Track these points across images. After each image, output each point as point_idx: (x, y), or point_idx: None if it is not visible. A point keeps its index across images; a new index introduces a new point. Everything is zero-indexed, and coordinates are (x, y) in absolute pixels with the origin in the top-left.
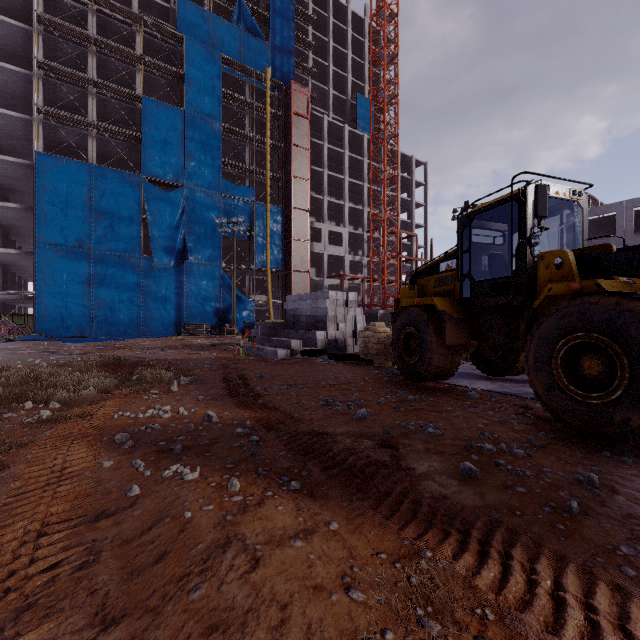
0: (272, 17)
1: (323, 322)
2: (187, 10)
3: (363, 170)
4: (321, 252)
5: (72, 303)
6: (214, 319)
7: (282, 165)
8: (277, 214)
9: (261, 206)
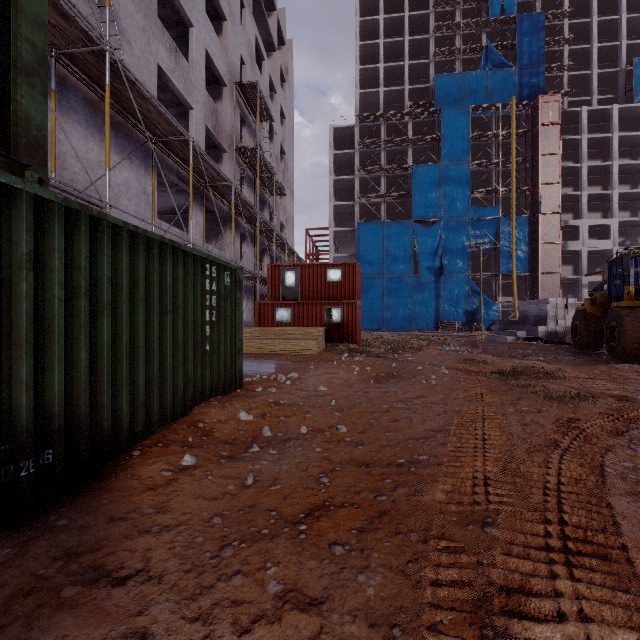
0: (519, 41)
1: (544, 320)
2: (442, 82)
3: None
4: (578, 249)
5: (374, 309)
6: (464, 318)
7: (529, 176)
8: (523, 223)
9: (506, 220)
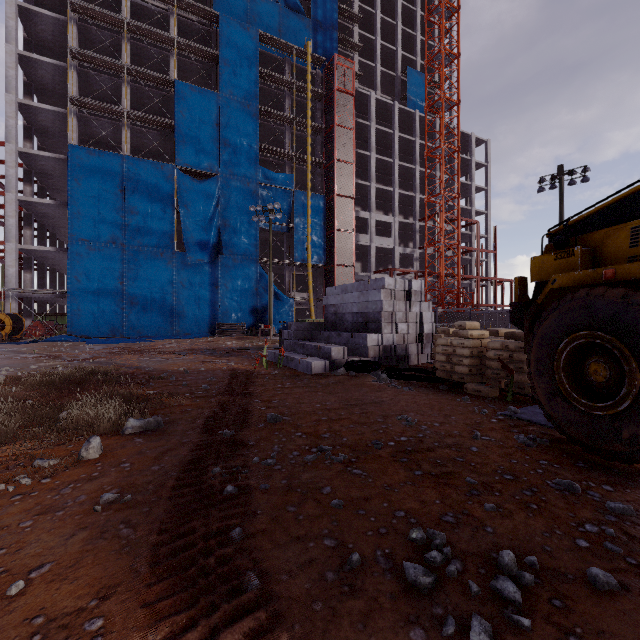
0: None
1: (376, 321)
2: None
3: (415, 152)
4: (367, 244)
5: (104, 302)
6: (250, 318)
7: (324, 149)
8: (319, 203)
9: (301, 194)
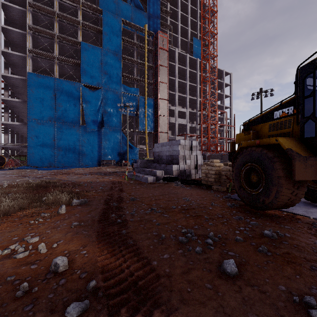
0: None
1: (176, 159)
2: None
3: (197, 78)
4: (174, 122)
5: (45, 149)
6: (118, 158)
7: (153, 76)
8: (151, 102)
9: (142, 98)
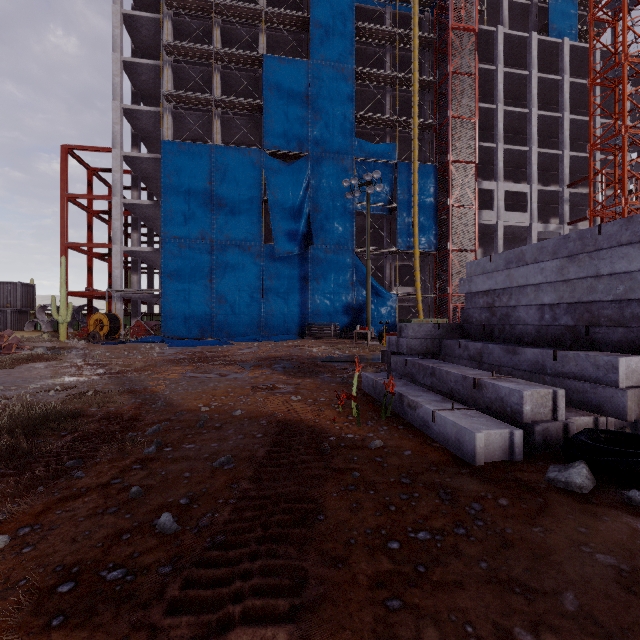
0: None
1: (630, 324)
2: None
3: (561, 94)
4: (492, 223)
5: (194, 301)
6: (345, 318)
7: (435, 109)
8: (428, 174)
9: (406, 166)
